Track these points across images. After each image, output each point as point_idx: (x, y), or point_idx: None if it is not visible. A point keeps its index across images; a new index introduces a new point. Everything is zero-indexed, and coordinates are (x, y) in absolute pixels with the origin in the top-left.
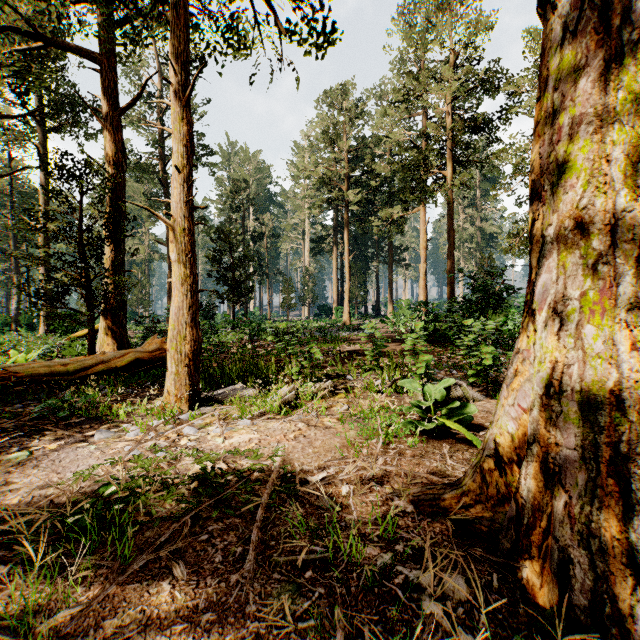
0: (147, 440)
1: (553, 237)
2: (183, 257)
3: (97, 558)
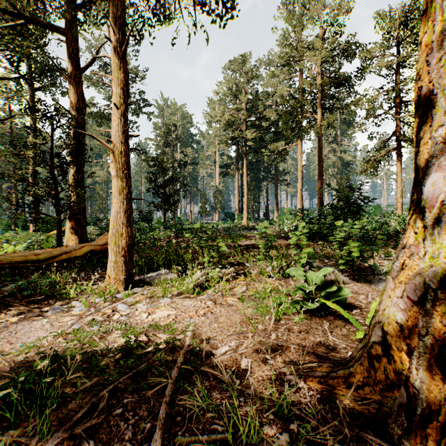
0: (87, 315)
1: (445, 136)
2: (120, 173)
3: (20, 432)
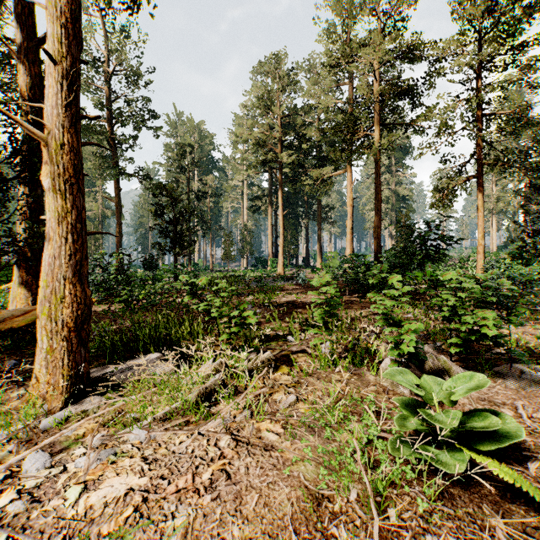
0: None
1: None
2: (61, 184)
3: None
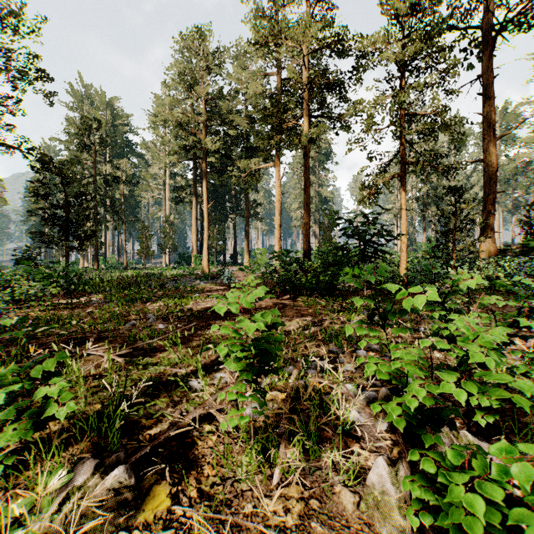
0: None
1: None
2: None
3: None
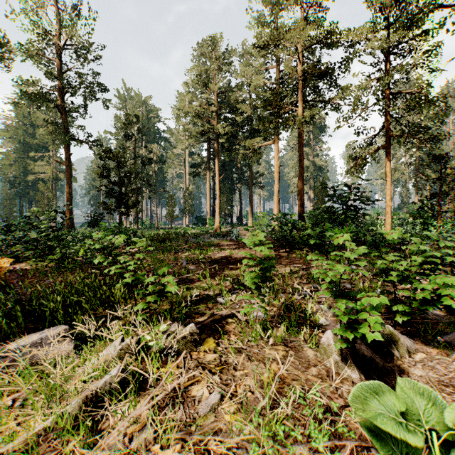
0: None
1: None
2: None
3: None
